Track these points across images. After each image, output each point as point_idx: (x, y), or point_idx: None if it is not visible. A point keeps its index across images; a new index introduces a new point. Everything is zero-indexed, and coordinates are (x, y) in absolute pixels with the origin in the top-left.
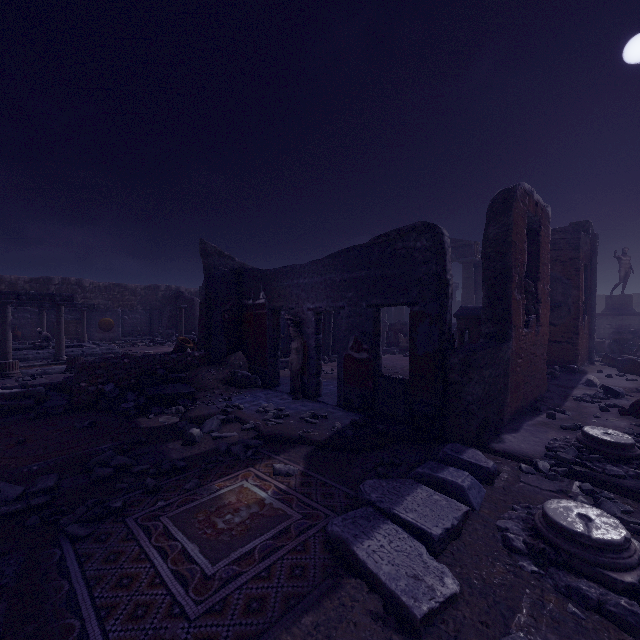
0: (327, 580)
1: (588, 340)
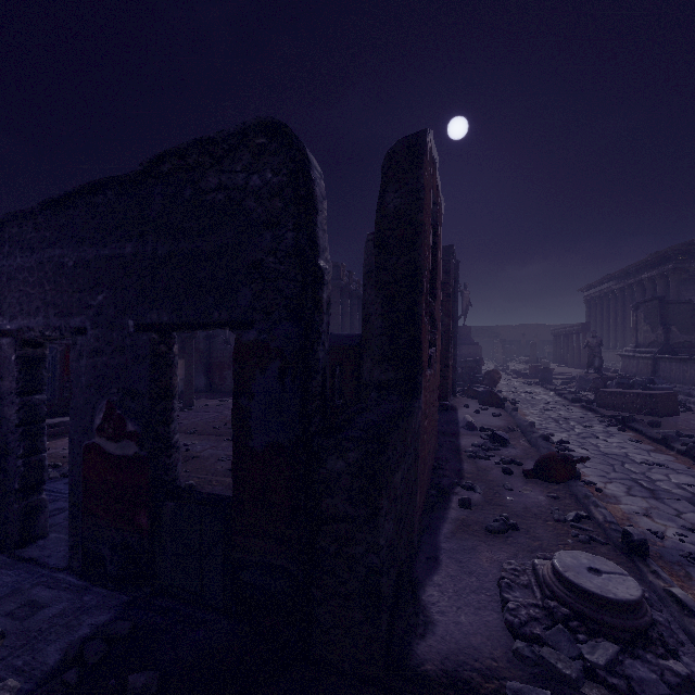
0: None
1: (452, 371)
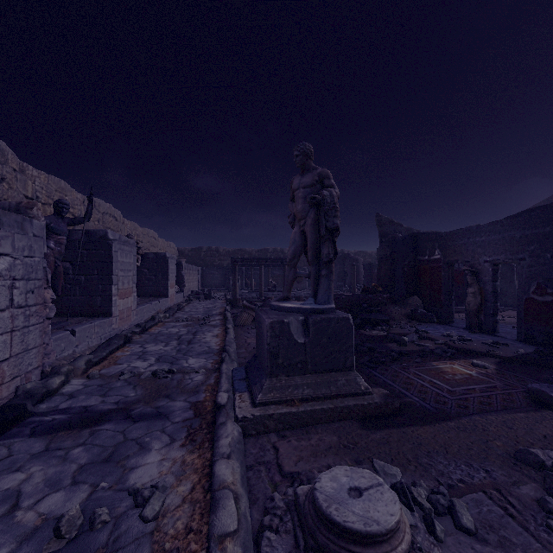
0: (530, 407)
1: None
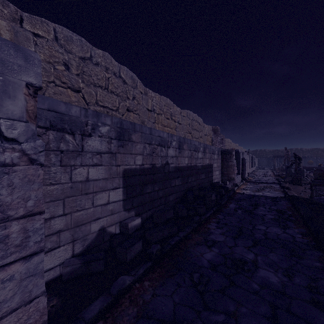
0: None
1: None
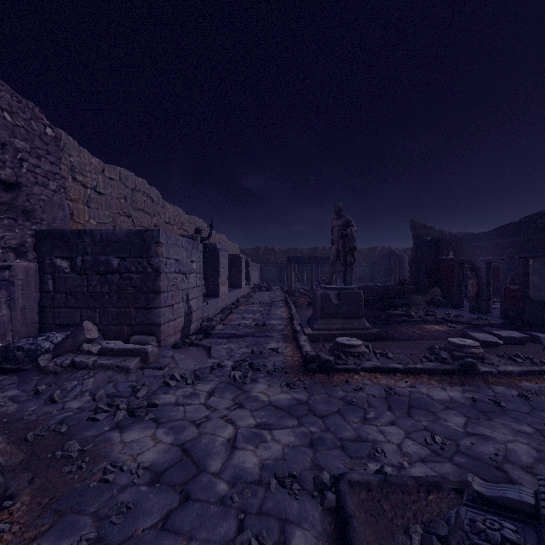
0: None
1: None
